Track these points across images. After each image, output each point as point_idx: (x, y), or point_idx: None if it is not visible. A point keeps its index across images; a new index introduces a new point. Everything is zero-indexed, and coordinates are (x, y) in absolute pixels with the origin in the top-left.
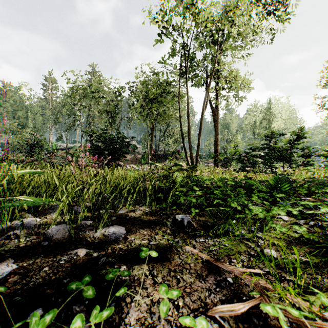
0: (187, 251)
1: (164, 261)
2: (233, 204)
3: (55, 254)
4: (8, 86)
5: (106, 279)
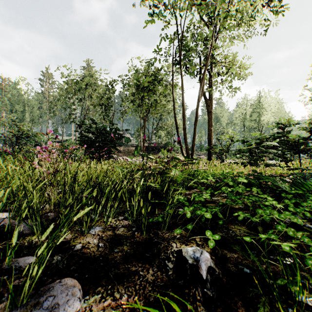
0: None
1: None
2: (280, 227)
3: None
4: (6, 81)
5: None
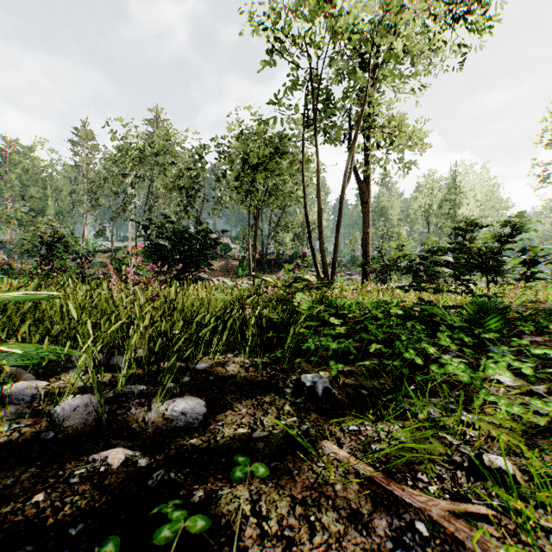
0: (326, 454)
1: (281, 477)
2: (409, 354)
3: (63, 462)
4: (13, 145)
5: (154, 541)
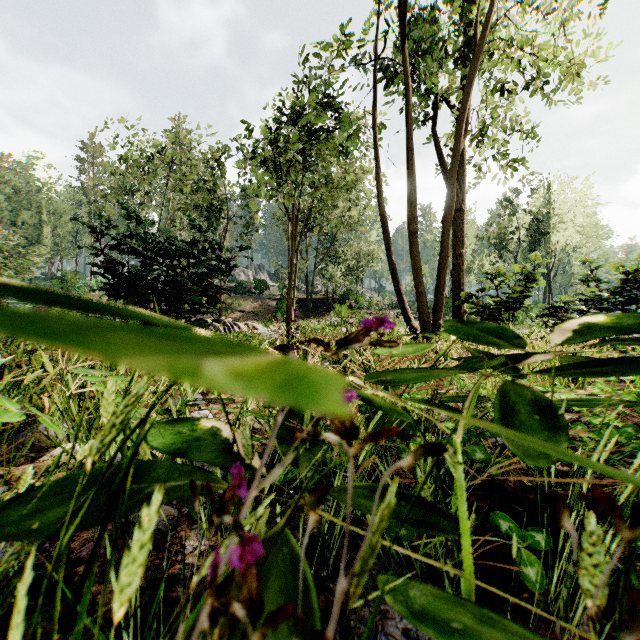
0: None
1: None
2: None
3: None
4: (5, 161)
5: None
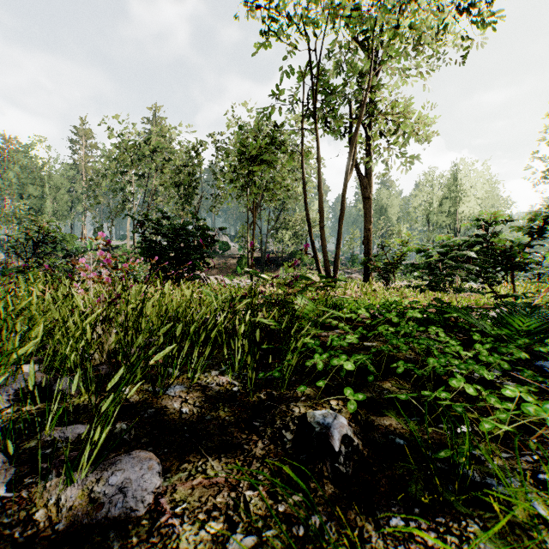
0: None
1: None
2: (456, 381)
3: None
4: (12, 143)
5: None
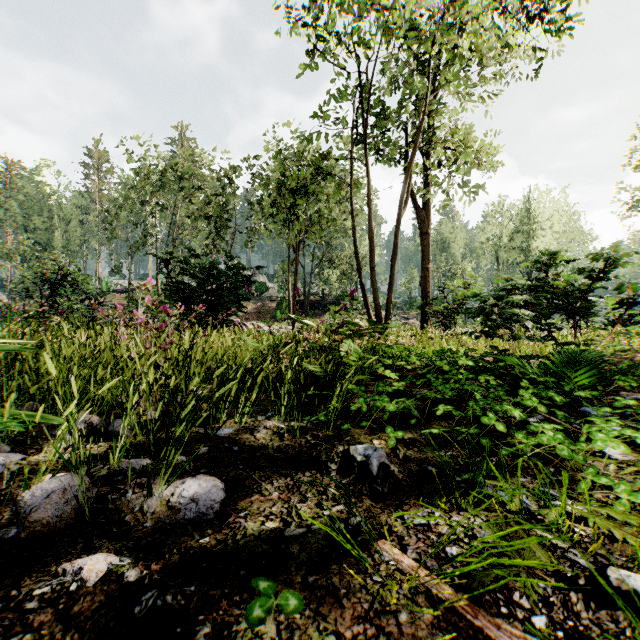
0: (384, 561)
1: (322, 599)
2: (488, 419)
3: (21, 575)
4: (15, 167)
5: None
